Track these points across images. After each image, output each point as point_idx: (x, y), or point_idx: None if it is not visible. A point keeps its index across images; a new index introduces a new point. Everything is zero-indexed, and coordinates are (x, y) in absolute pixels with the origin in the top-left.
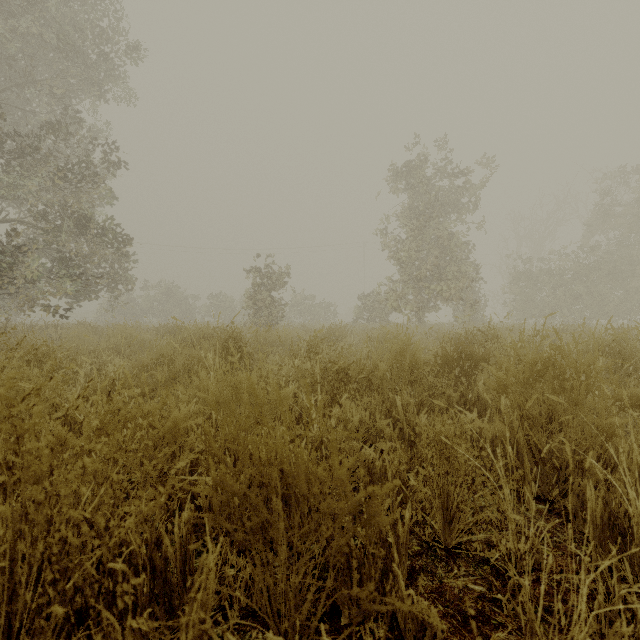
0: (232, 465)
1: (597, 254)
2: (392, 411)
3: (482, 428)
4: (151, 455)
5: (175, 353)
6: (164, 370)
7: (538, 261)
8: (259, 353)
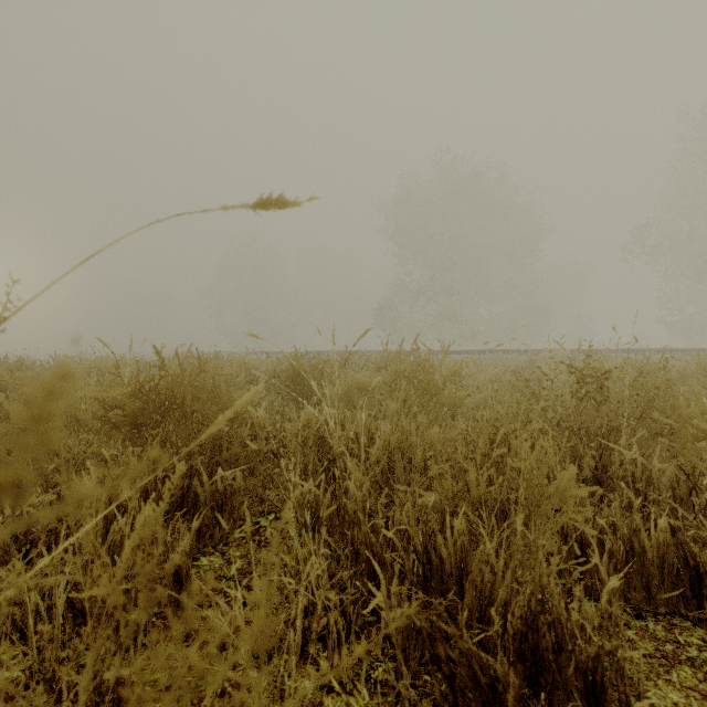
0: None
1: None
2: None
3: None
4: None
5: None
6: None
7: None
8: None
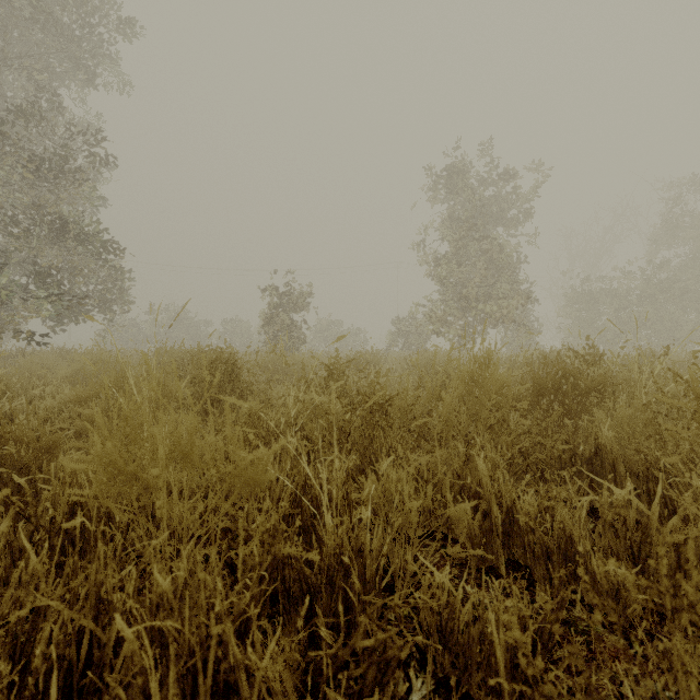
0: (111, 648)
1: (667, 271)
2: (465, 477)
3: (648, 518)
4: (5, 576)
5: (128, 381)
6: (100, 407)
7: (597, 281)
8: (204, 372)
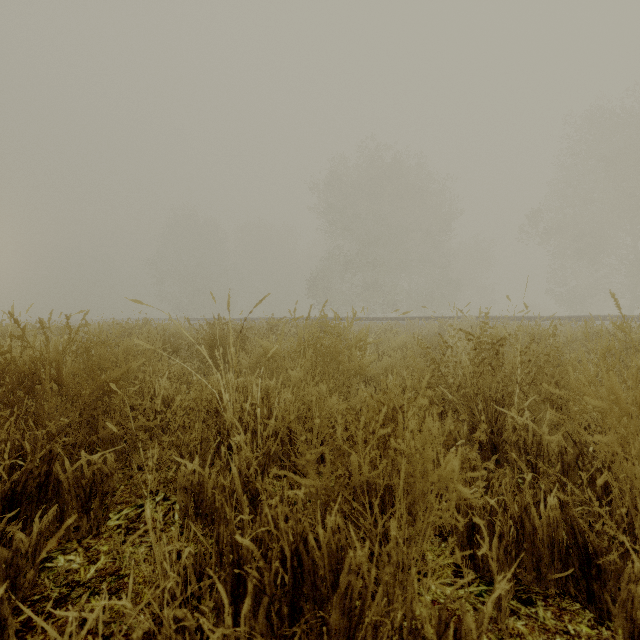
0: None
1: None
2: None
3: None
4: None
5: None
6: None
7: None
8: None
